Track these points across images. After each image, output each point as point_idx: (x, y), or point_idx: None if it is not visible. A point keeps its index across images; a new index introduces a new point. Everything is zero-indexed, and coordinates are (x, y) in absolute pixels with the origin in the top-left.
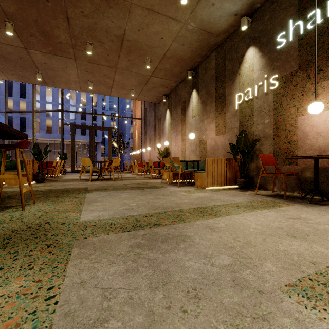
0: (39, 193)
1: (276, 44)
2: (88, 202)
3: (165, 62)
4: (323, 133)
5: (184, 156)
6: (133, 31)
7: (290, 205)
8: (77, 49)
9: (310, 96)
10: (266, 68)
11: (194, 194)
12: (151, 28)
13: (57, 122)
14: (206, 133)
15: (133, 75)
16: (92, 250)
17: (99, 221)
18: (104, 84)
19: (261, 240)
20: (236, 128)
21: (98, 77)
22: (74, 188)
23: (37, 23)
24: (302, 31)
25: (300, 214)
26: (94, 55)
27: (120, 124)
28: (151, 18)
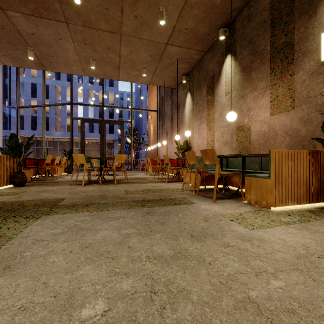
0: None
1: None
2: None
3: (186, 15)
4: None
5: None
6: None
7: None
8: (64, 2)
9: None
10: None
11: (265, 231)
12: None
13: (77, 120)
14: (251, 114)
15: (144, 45)
16: None
17: None
18: (109, 63)
19: None
20: (322, 96)
21: (100, 52)
22: (42, 200)
23: None
24: None
25: None
26: (88, 12)
27: (137, 121)
28: None
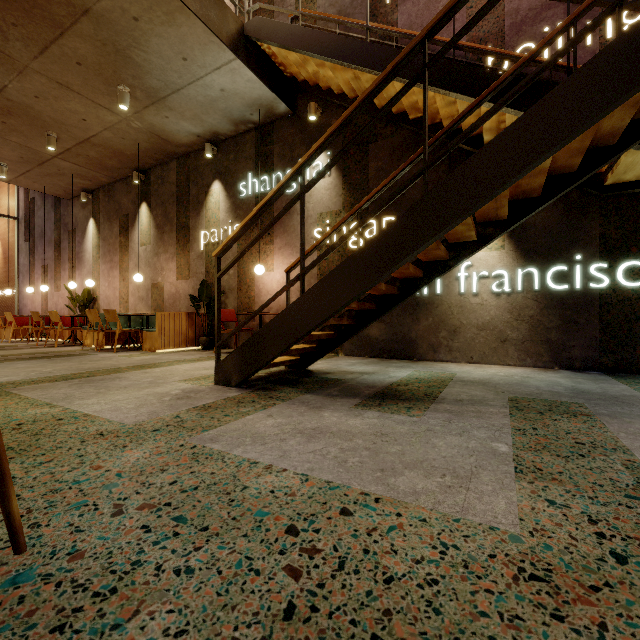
0: None
1: (239, 191)
2: None
3: (88, 147)
4: (270, 292)
5: (126, 305)
6: (25, 93)
7: None
8: None
9: (263, 255)
10: (231, 212)
11: (138, 357)
12: (64, 102)
13: None
14: (164, 274)
15: (11, 145)
16: (33, 389)
17: (14, 381)
18: None
19: (182, 372)
20: (202, 274)
21: None
22: None
23: None
24: (257, 190)
25: None
26: None
27: None
28: (65, 94)
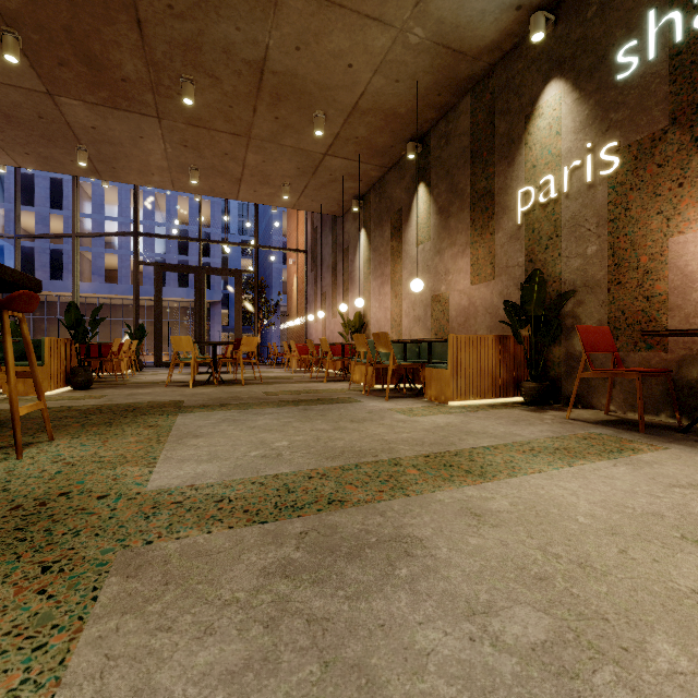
0: (71, 415)
1: (614, 70)
2: (176, 437)
3: (356, 122)
4: None
5: (398, 330)
6: (286, 49)
7: (659, 448)
8: (162, 93)
9: None
10: (589, 126)
11: (424, 417)
12: (325, 41)
13: (129, 259)
14: (449, 279)
15: (287, 154)
16: (157, 584)
17: (193, 491)
18: (223, 174)
19: (617, 554)
20: (519, 267)
21: (210, 159)
22: (153, 402)
23: (71, 36)
24: (679, 36)
25: (695, 472)
26: (200, 107)
27: (261, 263)
28: (325, 19)
